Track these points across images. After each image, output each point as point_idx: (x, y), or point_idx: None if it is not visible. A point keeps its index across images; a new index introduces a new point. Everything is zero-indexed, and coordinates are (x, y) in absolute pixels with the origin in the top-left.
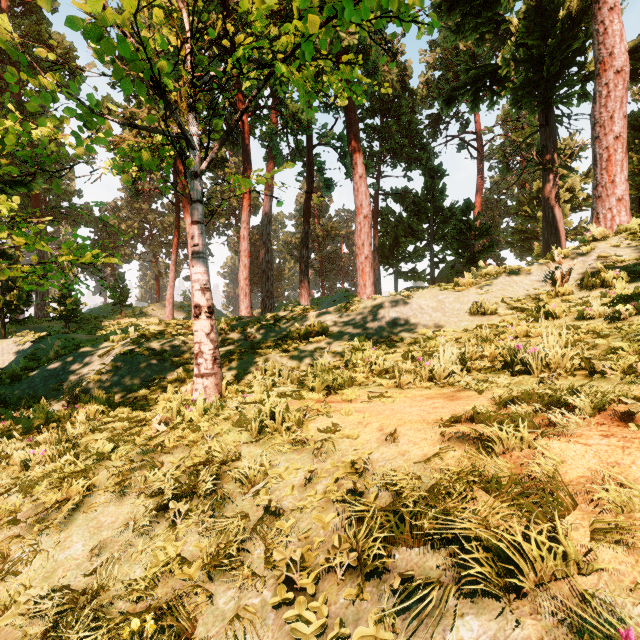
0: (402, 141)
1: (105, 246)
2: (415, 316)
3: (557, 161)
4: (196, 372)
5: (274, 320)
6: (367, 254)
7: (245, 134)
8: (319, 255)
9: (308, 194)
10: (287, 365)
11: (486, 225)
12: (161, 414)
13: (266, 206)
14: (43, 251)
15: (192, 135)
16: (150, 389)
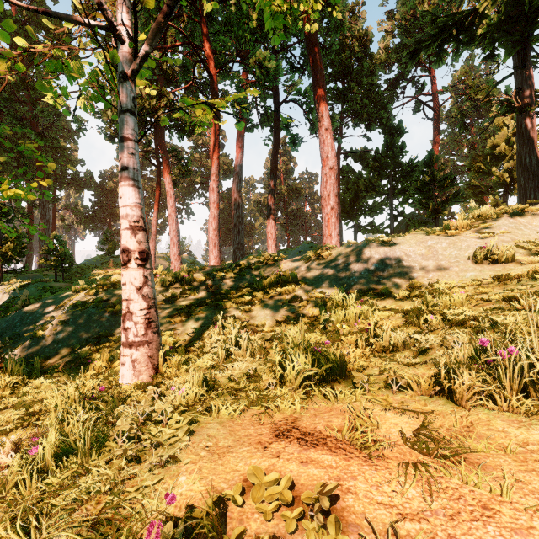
0: (363, 102)
1: (103, 207)
2: (401, 265)
3: (534, 104)
4: (123, 339)
5: (239, 269)
6: (333, 205)
7: (214, 89)
8: (285, 212)
9: (275, 149)
10: (250, 322)
11: (450, 176)
12: (12, 436)
13: (237, 166)
14: (45, 210)
15: (121, 24)
16: (92, 349)
